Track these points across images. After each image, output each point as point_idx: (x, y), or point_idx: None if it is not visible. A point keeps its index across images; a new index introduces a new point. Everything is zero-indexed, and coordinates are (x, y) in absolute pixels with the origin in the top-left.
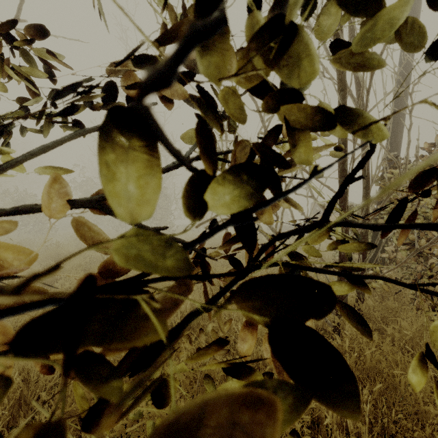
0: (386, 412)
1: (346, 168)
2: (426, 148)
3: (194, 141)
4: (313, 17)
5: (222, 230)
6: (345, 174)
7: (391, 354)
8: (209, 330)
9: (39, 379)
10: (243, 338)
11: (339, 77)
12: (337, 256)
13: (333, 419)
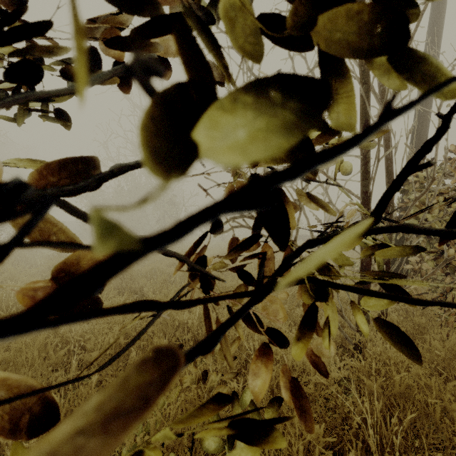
0: (427, 454)
1: (369, 169)
2: (454, 149)
3: None
4: None
5: (211, 215)
6: (368, 177)
7: (423, 379)
8: (217, 350)
9: None
10: (255, 372)
11: (362, 69)
12: (356, 267)
13: (357, 452)
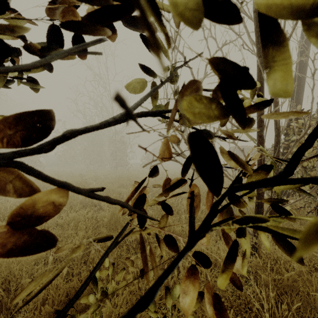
0: None
1: (263, 119)
2: None
3: (136, 91)
4: (235, 2)
5: None
6: (262, 125)
7: (306, 275)
8: None
9: (18, 287)
10: (184, 290)
11: (258, 46)
12: None
13: None
